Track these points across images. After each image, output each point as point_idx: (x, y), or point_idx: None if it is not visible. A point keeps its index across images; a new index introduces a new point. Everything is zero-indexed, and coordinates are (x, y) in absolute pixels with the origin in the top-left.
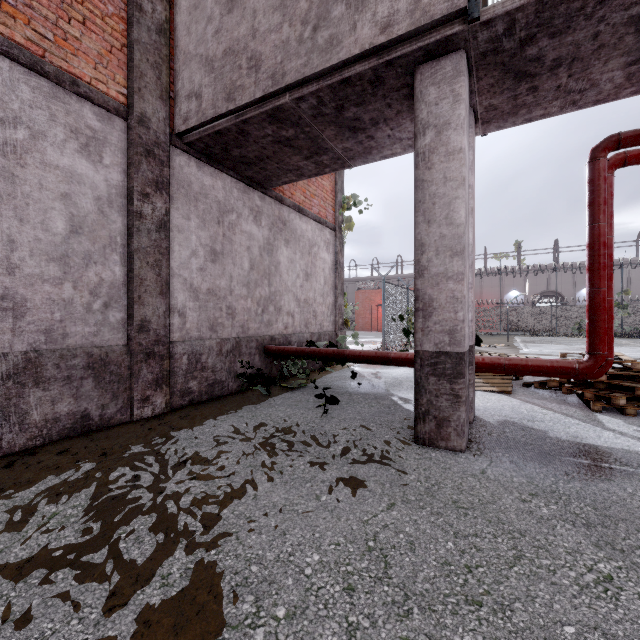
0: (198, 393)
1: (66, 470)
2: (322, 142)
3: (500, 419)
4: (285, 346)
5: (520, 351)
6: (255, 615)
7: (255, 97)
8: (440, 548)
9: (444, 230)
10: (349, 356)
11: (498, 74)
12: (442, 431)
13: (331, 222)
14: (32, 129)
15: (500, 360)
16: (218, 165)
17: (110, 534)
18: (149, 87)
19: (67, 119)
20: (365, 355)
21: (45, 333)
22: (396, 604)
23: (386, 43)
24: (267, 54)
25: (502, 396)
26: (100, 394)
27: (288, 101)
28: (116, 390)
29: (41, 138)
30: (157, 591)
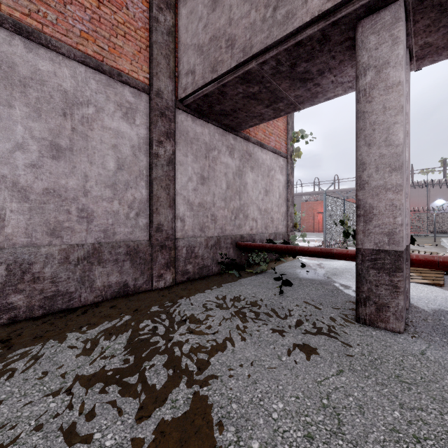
0: (192, 273)
1: (115, 319)
2: (279, 93)
3: (434, 308)
4: (251, 242)
5: (447, 250)
6: (236, 443)
7: (231, 67)
8: (387, 415)
9: (383, 150)
10: (299, 251)
11: (434, 15)
12: (381, 314)
13: (284, 152)
14: (97, 106)
15: (434, 258)
16: (205, 118)
17: (140, 365)
18: (162, 71)
19: (115, 98)
20: (312, 250)
21: (103, 232)
22: None
23: (332, 8)
24: (239, 35)
25: (434, 288)
26: (134, 271)
27: (254, 66)
28: (143, 269)
29: (101, 111)
30: (169, 411)
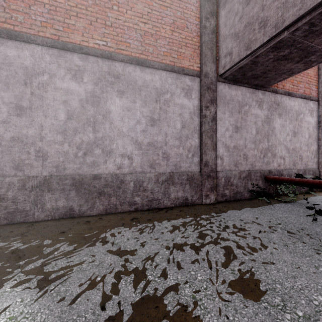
0: (229, 196)
1: (184, 217)
2: (311, 48)
3: None
4: (279, 176)
5: None
6: (283, 306)
7: (263, 42)
8: None
9: None
10: None
11: None
12: None
13: (314, 96)
14: (171, 93)
15: None
16: (238, 83)
17: (206, 245)
18: (208, 59)
19: (181, 85)
20: None
21: (174, 166)
22: None
23: None
24: (271, 15)
25: None
26: (191, 191)
27: (286, 35)
28: (196, 190)
29: (173, 95)
30: (230, 274)
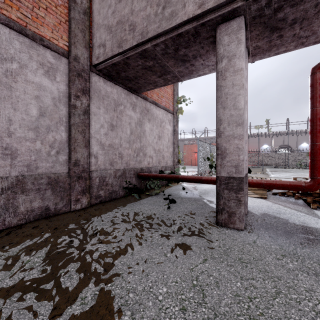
0: (104, 197)
1: (36, 237)
2: (167, 68)
3: (261, 212)
4: (148, 173)
5: (269, 176)
6: None
7: (132, 45)
8: (233, 286)
9: (232, 112)
10: (181, 178)
11: (261, 28)
12: (231, 219)
13: (171, 110)
14: (20, 63)
15: (261, 181)
16: (114, 81)
17: (56, 273)
18: (79, 41)
19: (38, 58)
20: (189, 178)
21: (27, 166)
22: (210, 319)
23: (201, 13)
24: (139, 22)
25: (262, 200)
26: (54, 197)
27: (149, 46)
28: (62, 195)
29: (25, 68)
30: (78, 307)
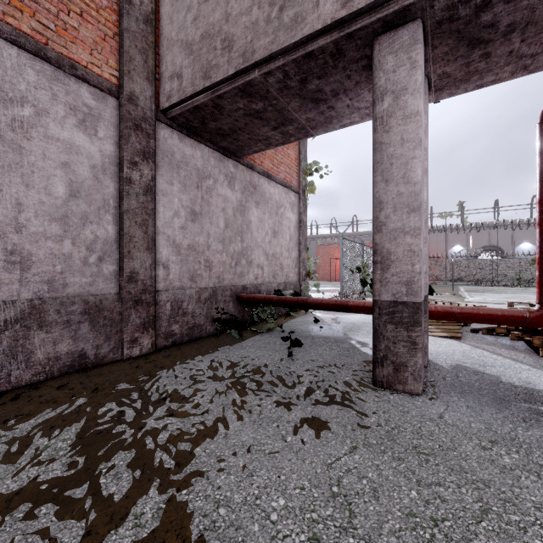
0: (180, 335)
1: (62, 404)
2: (288, 113)
3: (452, 363)
4: (255, 294)
5: (465, 299)
6: None
7: (228, 74)
8: (404, 497)
9: (401, 188)
10: (312, 304)
11: (452, 42)
12: (399, 375)
13: (295, 186)
14: (37, 107)
15: (452, 309)
16: (197, 137)
17: (92, 469)
18: (137, 70)
19: (67, 98)
20: (326, 303)
21: (48, 283)
22: None
23: (347, 17)
24: (238, 35)
25: (452, 341)
26: (95, 336)
27: (257, 76)
28: (109, 332)
29: (44, 115)
30: (129, 532)
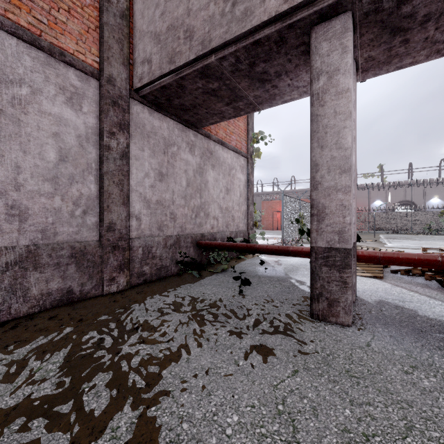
0: (150, 275)
1: (52, 332)
2: (238, 91)
3: (376, 299)
4: (212, 241)
5: (385, 245)
6: None
7: (189, 59)
8: (339, 415)
9: (334, 153)
10: (258, 249)
11: (377, 30)
12: (333, 309)
13: (245, 152)
14: (32, 87)
15: (376, 253)
16: (164, 112)
17: (77, 388)
18: (115, 56)
19: (57, 80)
20: (270, 248)
21: (41, 232)
22: None
23: (288, 10)
24: (198, 27)
25: (376, 280)
26: (80, 275)
27: (213, 60)
28: (91, 273)
29: (39, 93)
30: (107, 443)
